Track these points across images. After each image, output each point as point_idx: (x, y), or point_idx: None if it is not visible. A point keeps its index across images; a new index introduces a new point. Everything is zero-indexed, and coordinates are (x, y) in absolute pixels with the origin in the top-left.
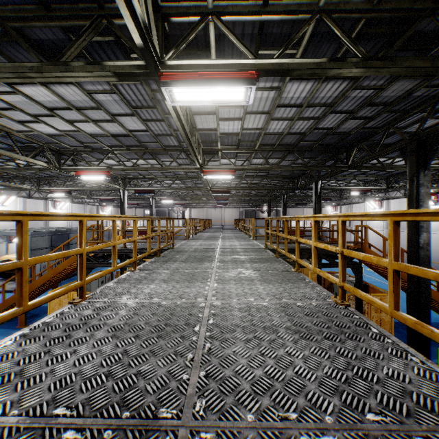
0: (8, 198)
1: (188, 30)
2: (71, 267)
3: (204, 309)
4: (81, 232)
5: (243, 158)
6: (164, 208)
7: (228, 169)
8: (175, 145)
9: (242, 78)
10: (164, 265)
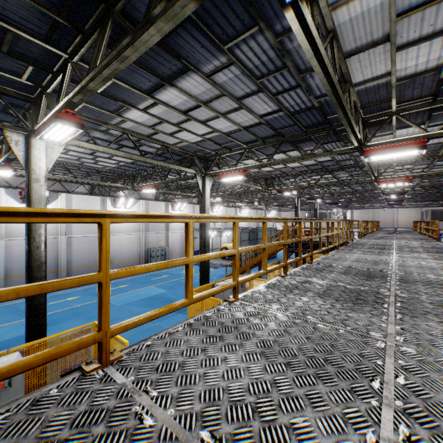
0: (219, 208)
1: (380, 126)
2: (272, 252)
3: (392, 262)
4: (327, 226)
5: (422, 163)
6: (322, 210)
7: (404, 177)
8: (351, 164)
9: (415, 147)
10: (355, 249)
